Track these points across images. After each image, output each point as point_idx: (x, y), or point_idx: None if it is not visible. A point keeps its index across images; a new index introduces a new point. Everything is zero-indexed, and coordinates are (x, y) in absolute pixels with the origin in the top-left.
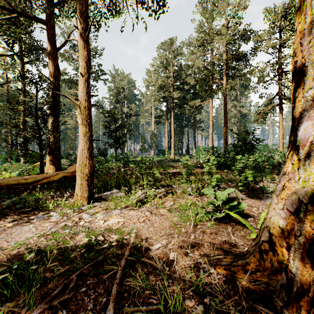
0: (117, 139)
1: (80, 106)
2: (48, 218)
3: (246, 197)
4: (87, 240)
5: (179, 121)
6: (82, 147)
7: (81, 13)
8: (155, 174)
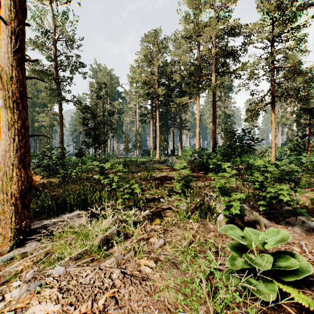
0: (95, 137)
1: (2, 75)
2: None
3: (268, 222)
4: None
5: (165, 120)
6: (5, 148)
7: None
8: (134, 190)
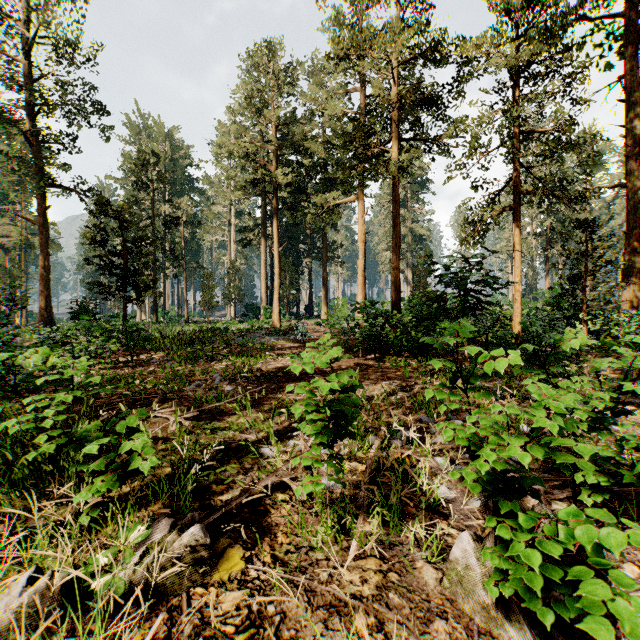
0: (124, 274)
1: None
2: None
3: None
4: None
5: (292, 243)
6: None
7: None
8: (133, 459)
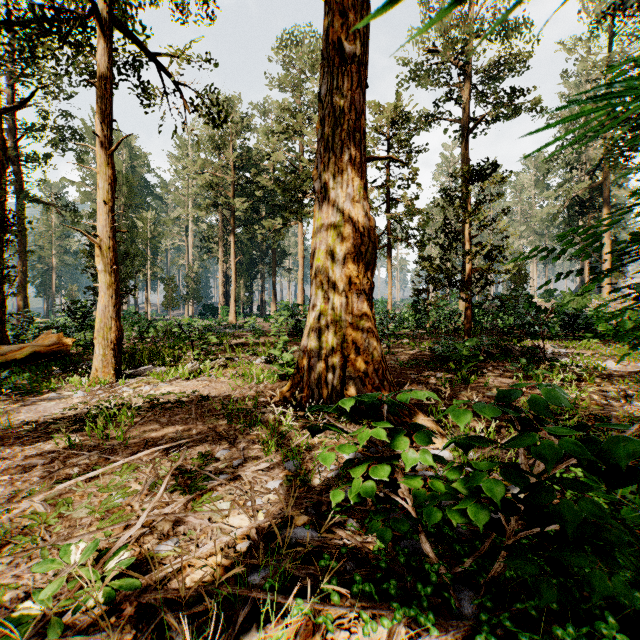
0: None
1: (100, 245)
2: (68, 396)
3: None
4: (149, 399)
5: (246, 251)
6: (104, 304)
7: (102, 115)
8: (211, 340)
